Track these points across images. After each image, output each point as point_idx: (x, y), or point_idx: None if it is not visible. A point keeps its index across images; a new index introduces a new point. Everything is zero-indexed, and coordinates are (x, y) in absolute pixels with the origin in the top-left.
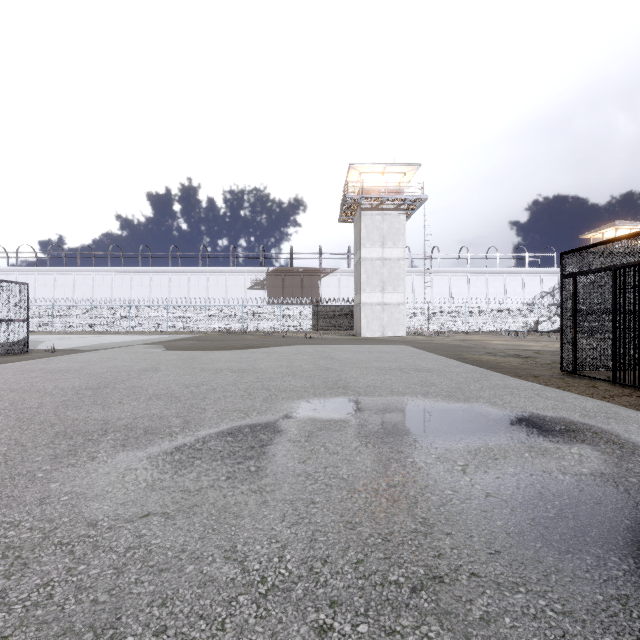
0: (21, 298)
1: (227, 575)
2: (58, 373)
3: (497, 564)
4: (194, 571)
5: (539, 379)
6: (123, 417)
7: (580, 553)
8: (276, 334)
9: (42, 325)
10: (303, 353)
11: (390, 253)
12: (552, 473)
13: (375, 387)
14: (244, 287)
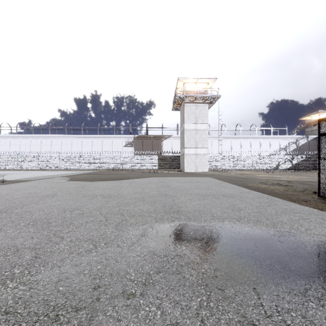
0: None
1: None
2: None
3: None
4: None
5: (309, 203)
6: None
7: None
8: (138, 170)
9: (12, 166)
10: (151, 183)
11: (200, 126)
12: None
13: (200, 212)
14: (121, 145)
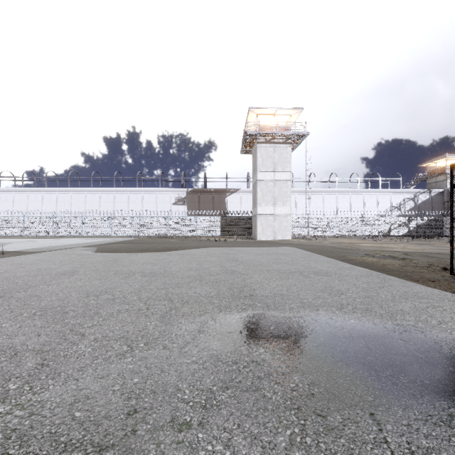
0: None
1: None
2: None
3: None
4: None
5: (439, 284)
6: None
7: None
8: (193, 238)
9: (16, 231)
10: (212, 255)
11: (280, 176)
12: None
13: (283, 296)
14: (170, 203)
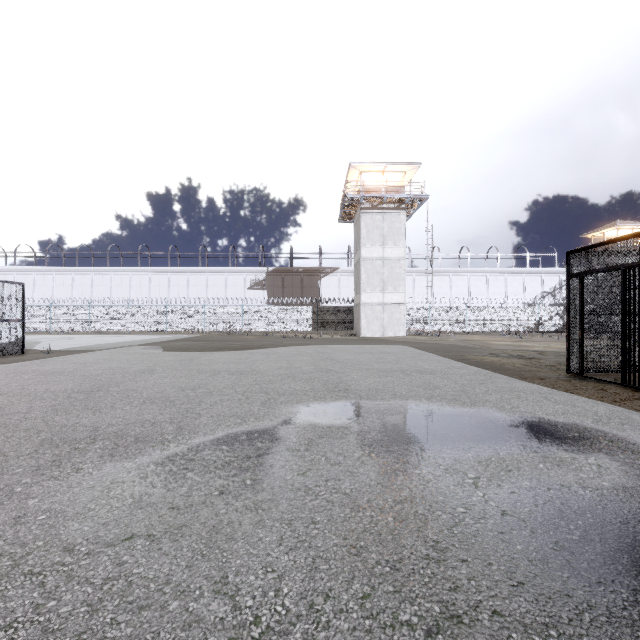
0: (16, 298)
1: (216, 614)
2: (51, 375)
3: (521, 599)
4: (178, 608)
5: (545, 381)
6: (114, 423)
7: (613, 585)
8: (276, 334)
9: (40, 325)
10: (303, 354)
11: (390, 253)
12: (571, 487)
13: (377, 390)
14: (244, 287)
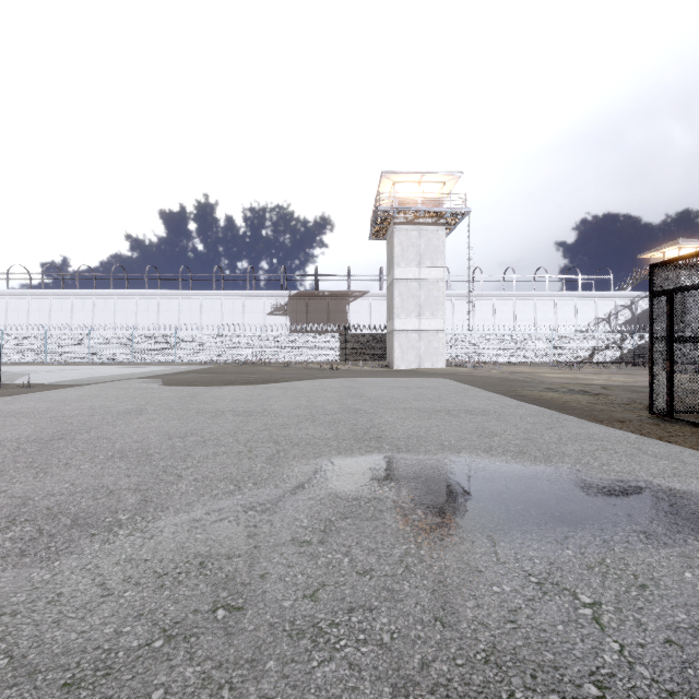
0: None
1: None
2: (13, 417)
3: None
4: None
5: (628, 425)
6: (55, 491)
7: None
8: (299, 365)
9: (34, 355)
10: (327, 389)
11: (428, 273)
12: None
13: (419, 438)
14: (263, 312)
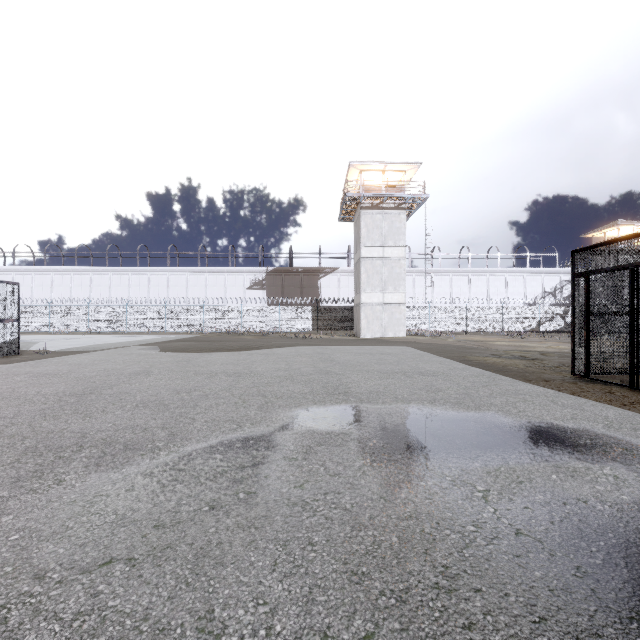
0: (11, 298)
1: None
2: (44, 377)
3: (545, 639)
4: None
5: (551, 384)
6: (103, 429)
7: None
8: (275, 334)
9: (38, 325)
10: (302, 355)
11: (391, 252)
12: (588, 501)
13: (378, 393)
14: (243, 287)
